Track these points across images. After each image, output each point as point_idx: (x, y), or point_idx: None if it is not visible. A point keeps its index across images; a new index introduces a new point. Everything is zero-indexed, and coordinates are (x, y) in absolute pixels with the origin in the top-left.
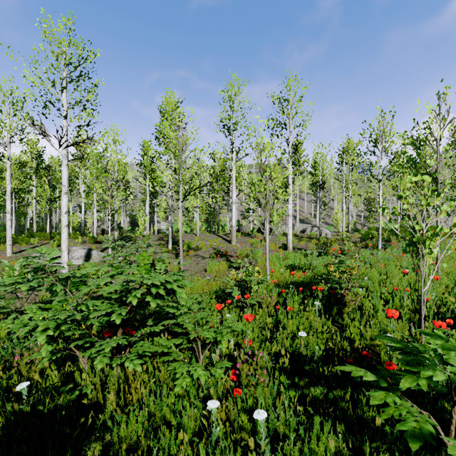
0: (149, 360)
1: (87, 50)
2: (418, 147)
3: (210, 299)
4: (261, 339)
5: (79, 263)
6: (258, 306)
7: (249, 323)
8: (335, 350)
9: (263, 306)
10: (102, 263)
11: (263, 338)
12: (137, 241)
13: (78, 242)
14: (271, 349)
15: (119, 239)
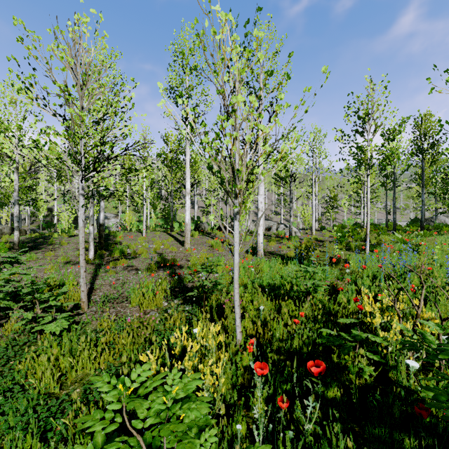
0: None
1: None
2: (390, 139)
3: None
4: None
5: None
6: None
7: None
8: None
9: None
10: None
11: None
12: None
13: None
14: None
15: (29, 240)
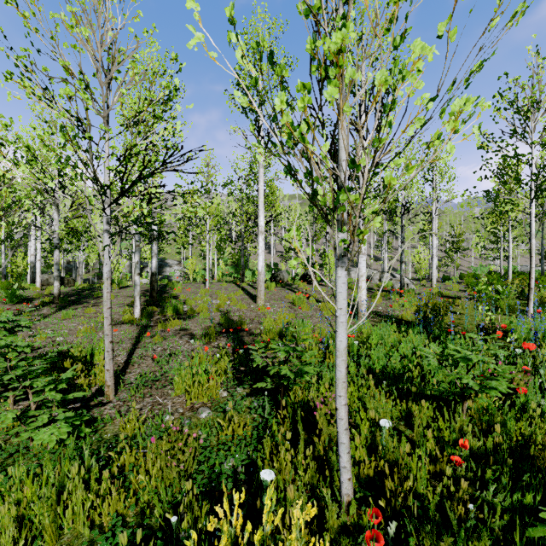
0: None
1: None
2: None
3: None
4: None
5: None
6: None
7: None
8: None
9: None
10: None
11: None
12: None
13: None
14: None
15: (74, 293)
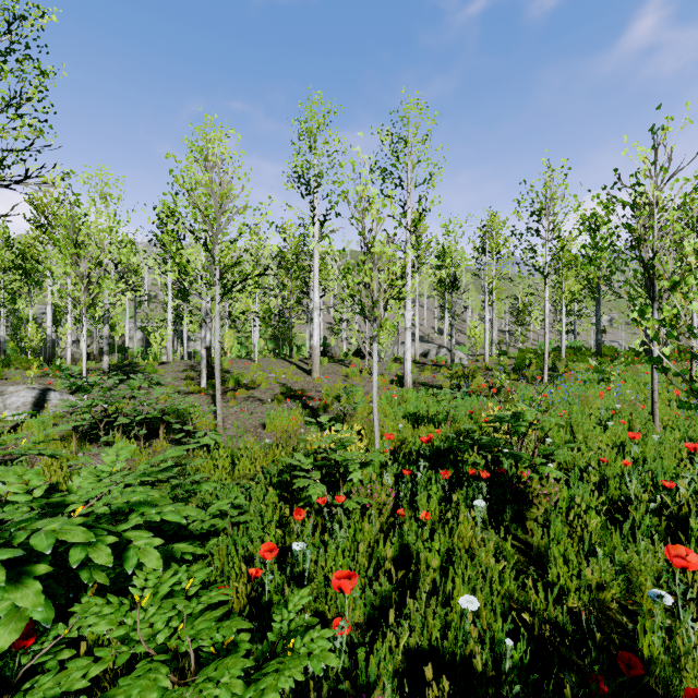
0: (88, 693)
1: (27, 4)
2: (593, 229)
3: (267, 490)
4: (371, 602)
5: (19, 418)
6: (361, 509)
7: (346, 599)
8: (536, 627)
9: (371, 512)
10: (67, 416)
11: (375, 598)
12: (132, 375)
13: (33, 376)
14: (397, 640)
15: (114, 368)
